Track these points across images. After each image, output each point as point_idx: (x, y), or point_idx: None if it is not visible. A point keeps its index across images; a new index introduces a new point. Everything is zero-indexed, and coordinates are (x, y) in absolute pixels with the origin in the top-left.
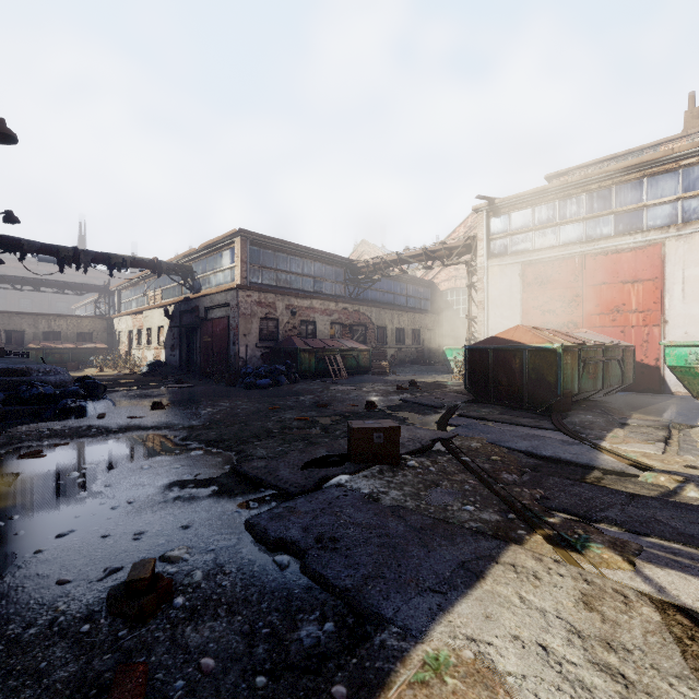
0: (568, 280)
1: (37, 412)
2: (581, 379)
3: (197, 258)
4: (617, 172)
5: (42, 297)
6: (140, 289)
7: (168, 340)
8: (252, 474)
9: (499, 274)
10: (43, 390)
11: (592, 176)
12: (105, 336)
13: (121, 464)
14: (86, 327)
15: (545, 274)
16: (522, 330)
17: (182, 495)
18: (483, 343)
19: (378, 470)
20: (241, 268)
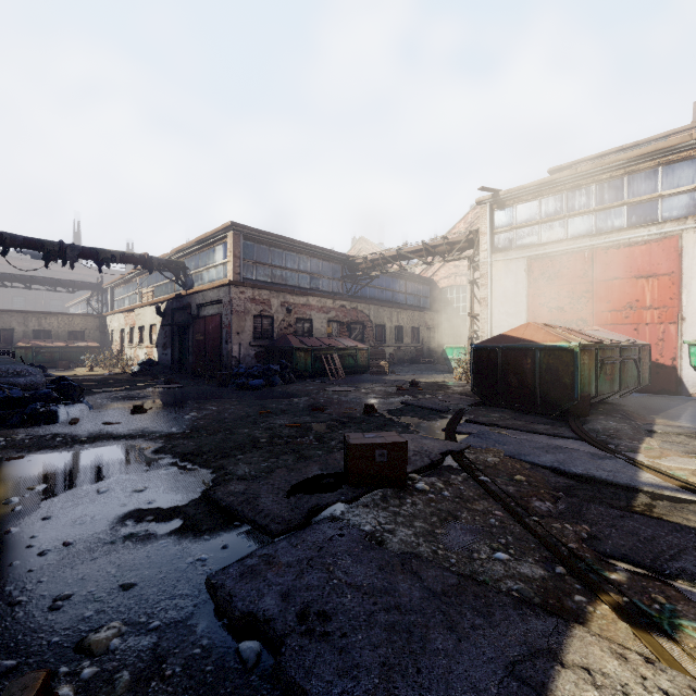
0: (577, 275)
1: (3, 417)
2: (598, 381)
3: (189, 253)
4: (630, 160)
5: (35, 295)
6: (132, 287)
7: (160, 338)
8: (226, 503)
9: (504, 269)
10: (9, 393)
11: (603, 165)
12: (97, 335)
13: (75, 486)
14: (78, 325)
15: (552, 269)
16: (534, 327)
17: (136, 532)
18: (490, 341)
19: (381, 495)
20: (234, 263)
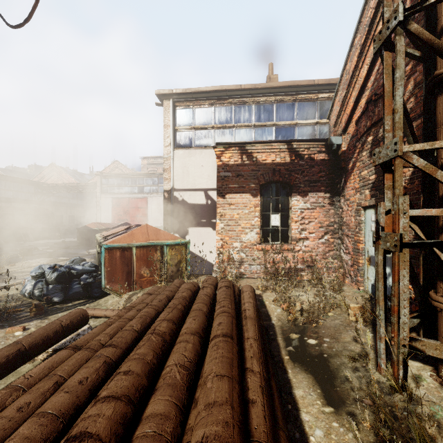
0: (125, 205)
1: None
2: None
3: None
4: (137, 174)
5: None
6: None
7: None
8: None
9: (105, 200)
10: None
11: (131, 173)
12: None
13: None
14: None
15: (119, 202)
16: (93, 224)
17: None
18: (82, 227)
19: (27, 256)
20: None
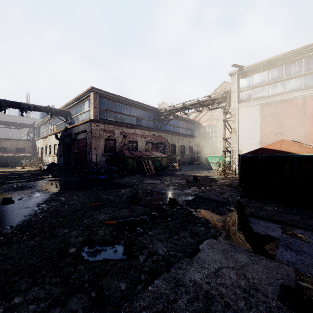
0: (293, 113)
1: None
2: None
3: (72, 106)
4: None
5: (6, 131)
6: (47, 125)
7: (58, 151)
8: None
9: (246, 112)
10: None
11: (311, 46)
12: (31, 150)
13: None
14: (21, 145)
15: (277, 110)
16: (288, 142)
17: None
18: (254, 152)
19: None
20: (94, 110)
